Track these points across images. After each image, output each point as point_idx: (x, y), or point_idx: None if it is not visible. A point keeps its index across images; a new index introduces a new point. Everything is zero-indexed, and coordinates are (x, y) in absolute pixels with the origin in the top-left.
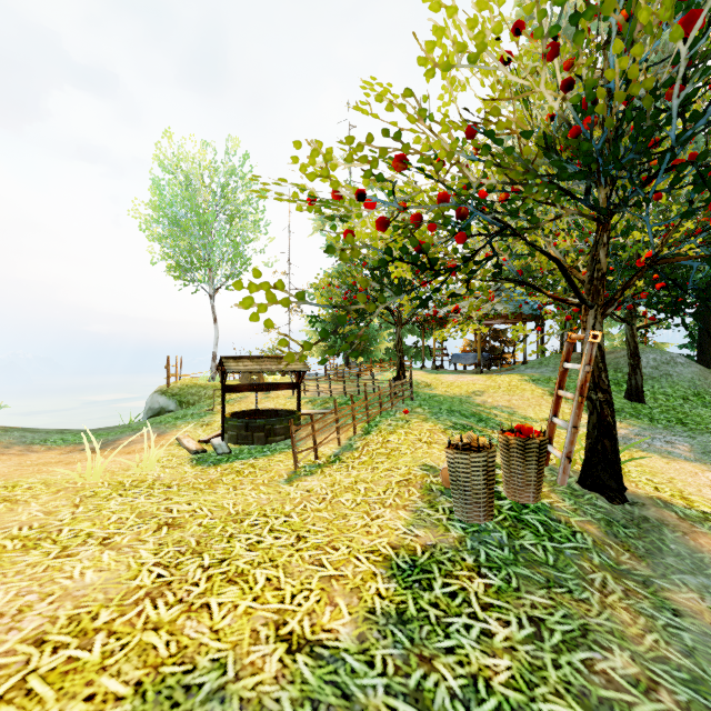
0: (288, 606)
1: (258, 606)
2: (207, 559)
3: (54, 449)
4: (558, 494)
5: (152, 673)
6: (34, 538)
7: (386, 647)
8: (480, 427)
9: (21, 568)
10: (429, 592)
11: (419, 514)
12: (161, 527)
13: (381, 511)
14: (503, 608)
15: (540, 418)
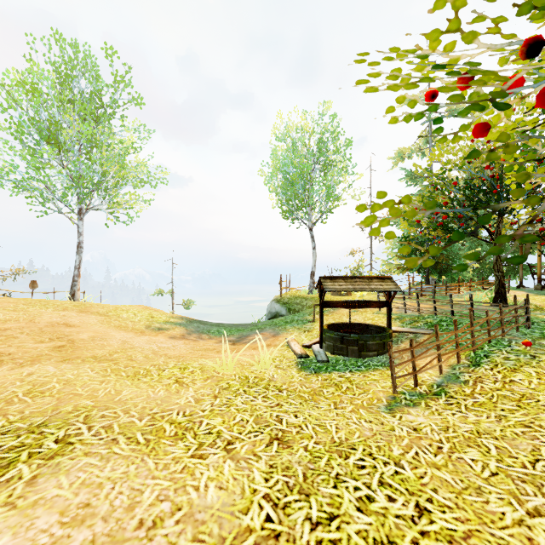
0: None
1: None
2: (314, 508)
3: (213, 338)
4: None
5: None
6: (184, 426)
7: None
8: None
9: (168, 461)
10: None
11: None
12: (272, 440)
13: (540, 501)
14: None
15: None
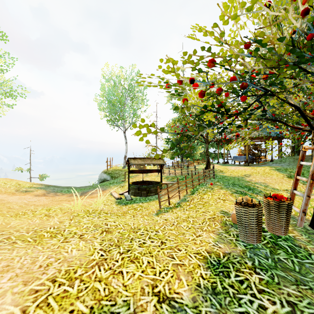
0: (157, 277)
1: (144, 275)
2: (121, 249)
3: (65, 194)
4: (298, 231)
5: (97, 303)
6: (55, 232)
7: (207, 306)
8: (250, 193)
9: (49, 245)
10: (228, 279)
11: (220, 236)
12: (103, 232)
13: (201, 233)
14: (271, 293)
15: (282, 189)
